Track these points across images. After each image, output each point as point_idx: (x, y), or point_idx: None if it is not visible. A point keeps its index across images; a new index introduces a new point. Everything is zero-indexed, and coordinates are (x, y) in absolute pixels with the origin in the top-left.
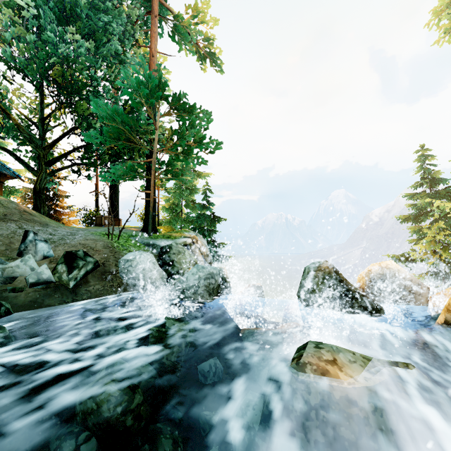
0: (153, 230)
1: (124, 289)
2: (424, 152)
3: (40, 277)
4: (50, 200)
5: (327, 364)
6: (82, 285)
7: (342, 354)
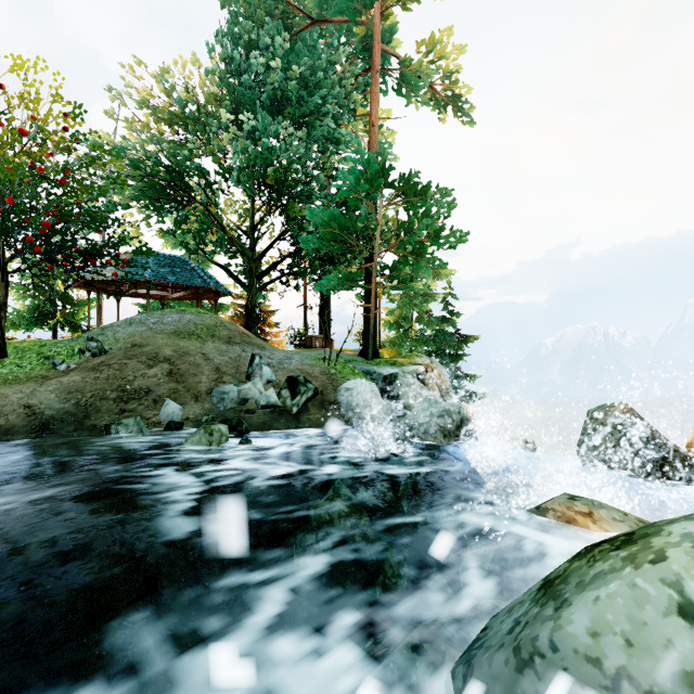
0: (373, 355)
1: (344, 422)
2: None
3: (269, 400)
4: (257, 318)
5: (577, 514)
6: (303, 412)
7: (605, 510)
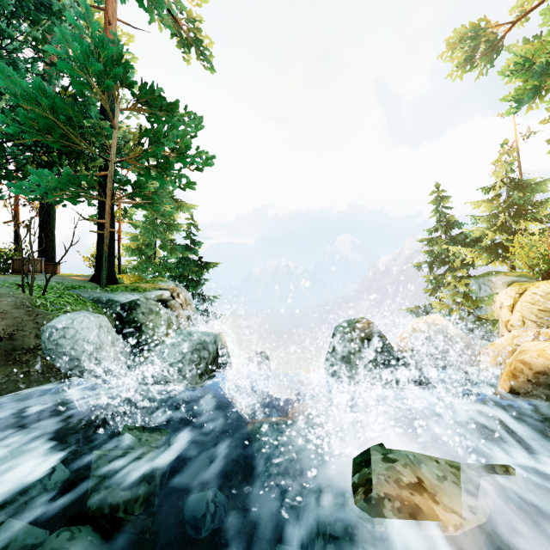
0: (110, 280)
1: (51, 377)
2: (439, 193)
3: None
4: None
5: (413, 493)
6: None
7: (424, 466)
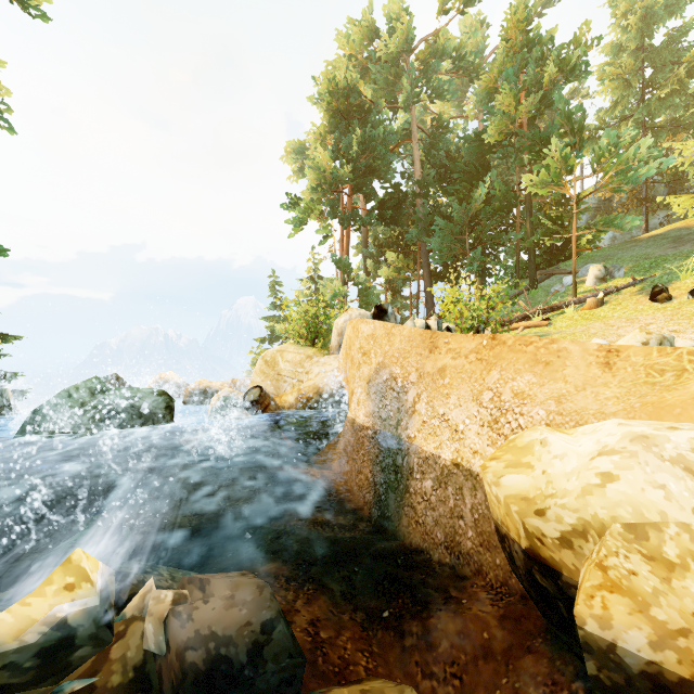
0: None
1: None
2: (276, 278)
3: None
4: None
5: None
6: None
7: None
